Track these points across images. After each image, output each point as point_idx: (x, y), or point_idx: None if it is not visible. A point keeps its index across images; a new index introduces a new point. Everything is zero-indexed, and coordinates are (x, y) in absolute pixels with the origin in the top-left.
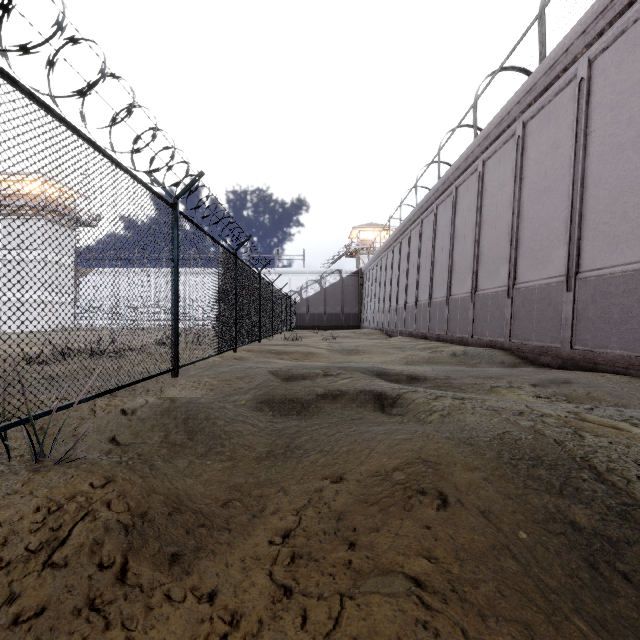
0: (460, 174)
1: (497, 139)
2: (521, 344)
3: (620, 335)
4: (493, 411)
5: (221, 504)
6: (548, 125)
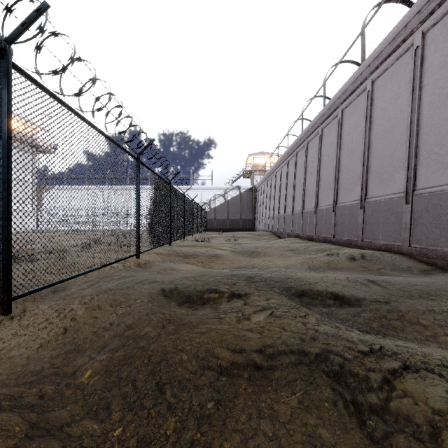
0: (346, 97)
1: (389, 56)
2: (426, 249)
3: None
4: None
5: None
6: None
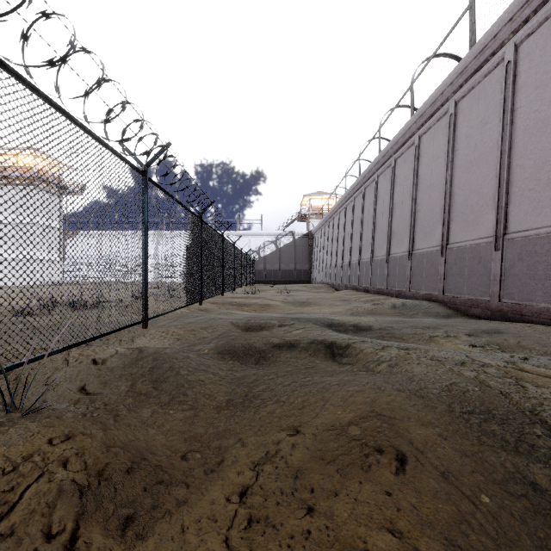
0: (398, 148)
1: (431, 116)
2: (454, 297)
3: (545, 290)
4: (437, 361)
5: (181, 456)
6: (478, 103)
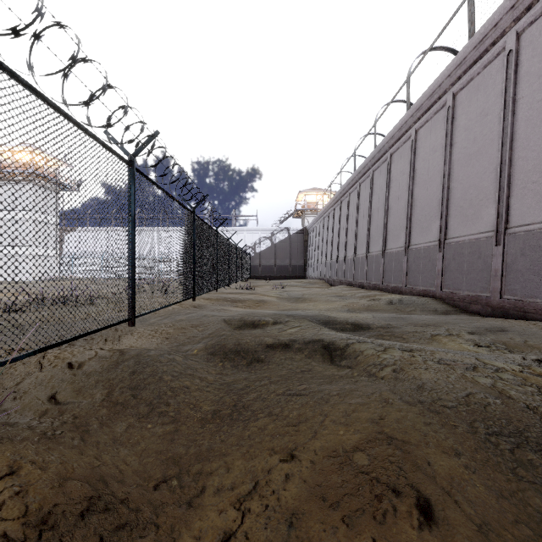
0: (394, 142)
1: (428, 110)
2: (452, 293)
3: None
4: (446, 366)
5: (154, 486)
6: (477, 95)
